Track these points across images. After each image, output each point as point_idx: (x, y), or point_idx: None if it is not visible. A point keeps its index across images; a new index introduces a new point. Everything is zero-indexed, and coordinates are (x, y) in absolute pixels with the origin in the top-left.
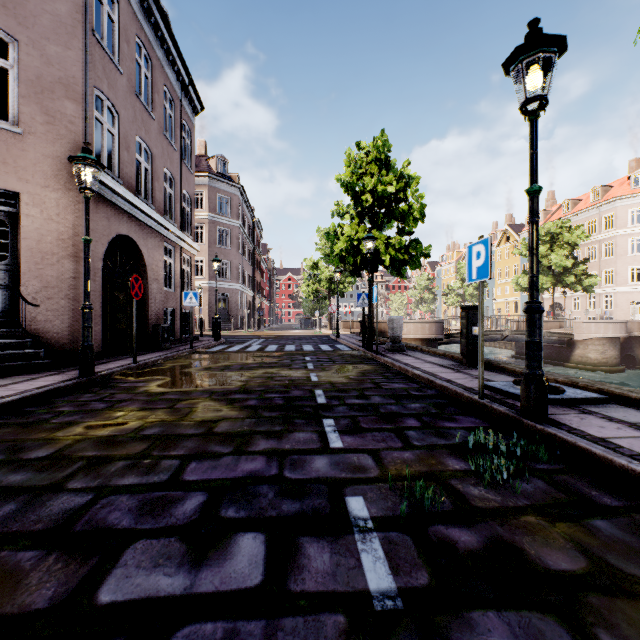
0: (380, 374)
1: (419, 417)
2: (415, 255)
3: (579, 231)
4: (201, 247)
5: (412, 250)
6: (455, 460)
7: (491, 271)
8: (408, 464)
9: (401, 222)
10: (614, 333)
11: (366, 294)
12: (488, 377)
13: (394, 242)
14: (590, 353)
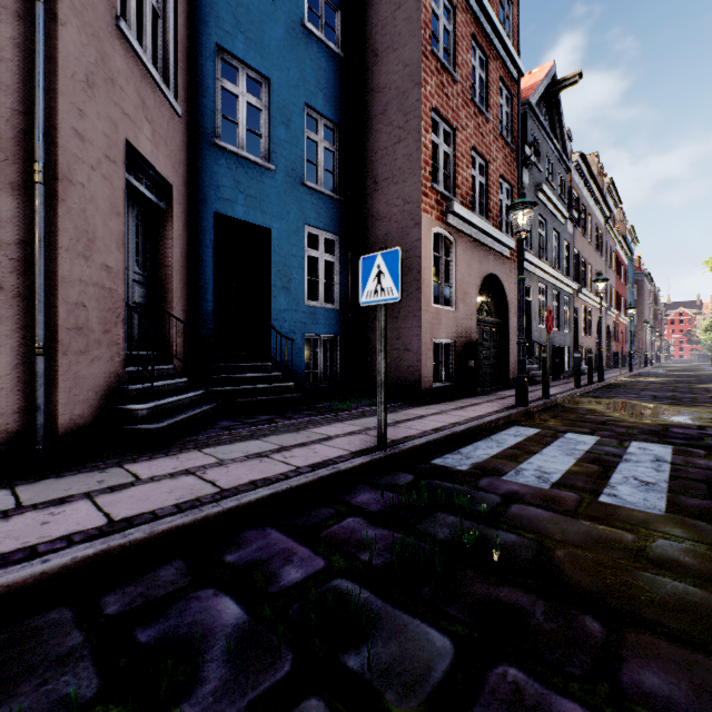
0: None
1: None
2: None
3: None
4: None
5: None
6: None
7: None
8: None
9: None
10: None
11: None
12: None
13: None
14: None
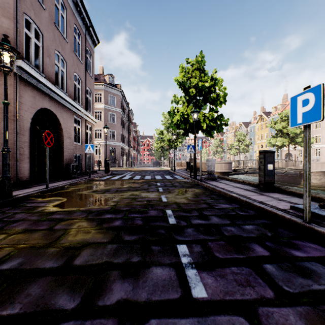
0: (208, 196)
1: (262, 242)
2: (220, 124)
3: None
4: (100, 123)
5: (218, 121)
6: None
7: (323, 113)
8: None
9: (212, 104)
10: None
11: (192, 146)
12: (287, 199)
13: (208, 116)
14: (312, 180)
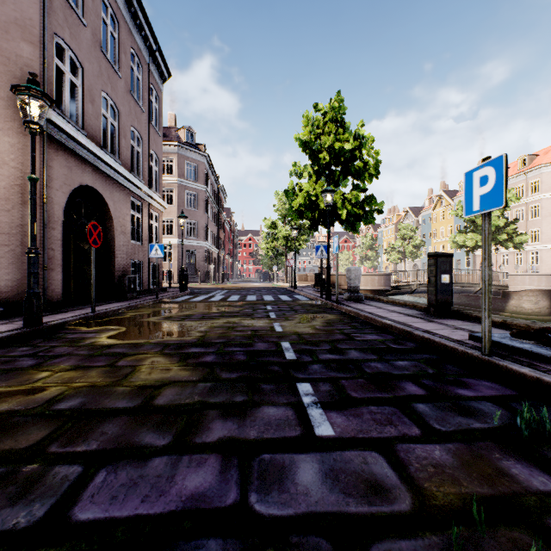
0: (347, 324)
1: (418, 380)
2: (369, 210)
3: (510, 194)
4: (171, 208)
5: (367, 205)
6: (521, 466)
7: (506, 197)
8: (451, 476)
9: (357, 178)
10: (547, 285)
11: (324, 246)
12: (468, 327)
13: (350, 197)
14: (524, 303)
